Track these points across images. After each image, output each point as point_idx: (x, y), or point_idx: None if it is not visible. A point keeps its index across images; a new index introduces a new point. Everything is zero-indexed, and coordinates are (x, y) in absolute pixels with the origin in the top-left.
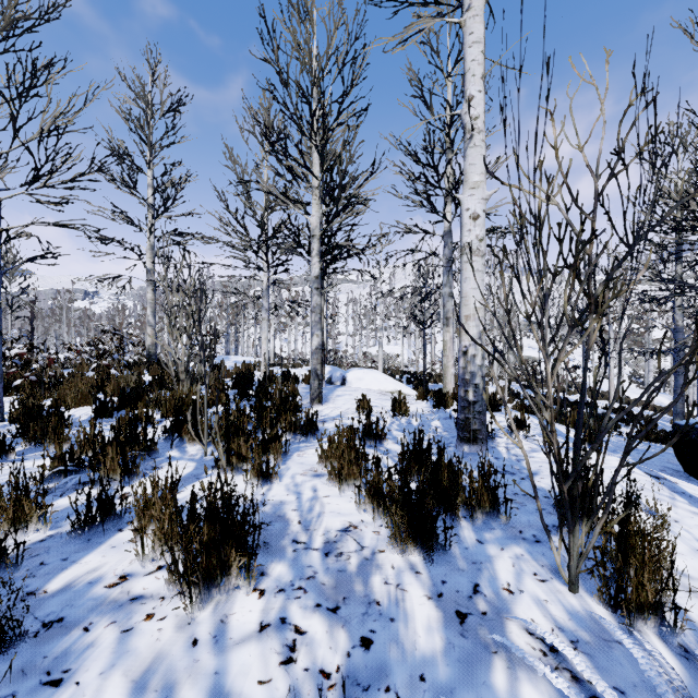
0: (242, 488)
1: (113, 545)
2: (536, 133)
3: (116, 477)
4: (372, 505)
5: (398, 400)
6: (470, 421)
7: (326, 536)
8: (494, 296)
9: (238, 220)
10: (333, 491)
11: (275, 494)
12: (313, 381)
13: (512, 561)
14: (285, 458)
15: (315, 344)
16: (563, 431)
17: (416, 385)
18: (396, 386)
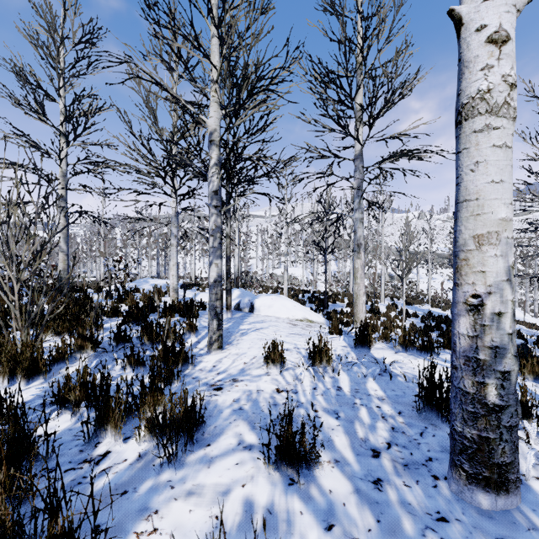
0: None
1: None
2: None
3: None
4: None
5: (318, 349)
6: (491, 445)
7: None
8: (382, 226)
9: (143, 144)
10: None
11: None
12: (211, 321)
13: None
14: None
15: (214, 275)
16: None
17: (318, 305)
18: (305, 314)
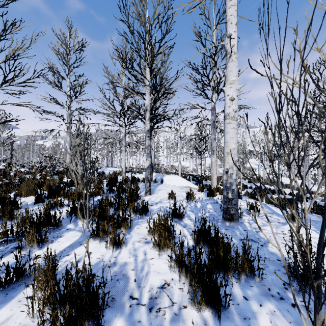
0: (104, 251)
1: (20, 299)
2: (308, 28)
3: (34, 244)
4: (178, 268)
5: (189, 193)
6: (230, 209)
7: (150, 292)
8: None
9: (110, 102)
10: (155, 254)
11: (122, 257)
12: (146, 183)
13: (269, 317)
14: (130, 230)
15: (147, 164)
16: (275, 210)
17: (197, 182)
18: (187, 184)
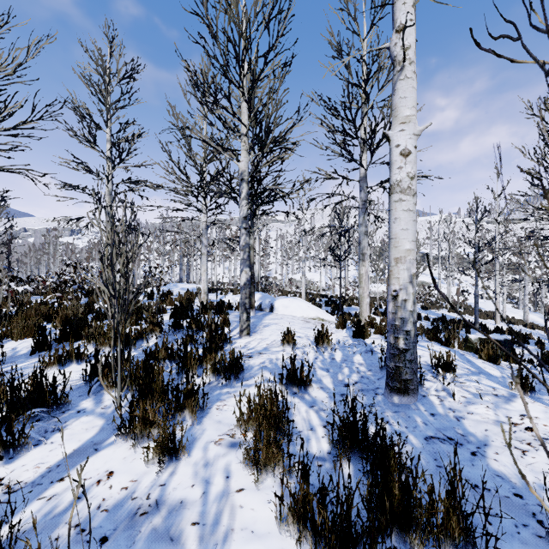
0: (141, 470)
1: None
2: None
3: None
4: (297, 526)
5: (321, 334)
6: (401, 370)
7: None
8: None
9: (180, 169)
10: (249, 477)
11: (177, 484)
12: (242, 314)
13: None
14: (202, 413)
15: (244, 279)
16: (482, 367)
17: (333, 308)
18: (317, 313)
